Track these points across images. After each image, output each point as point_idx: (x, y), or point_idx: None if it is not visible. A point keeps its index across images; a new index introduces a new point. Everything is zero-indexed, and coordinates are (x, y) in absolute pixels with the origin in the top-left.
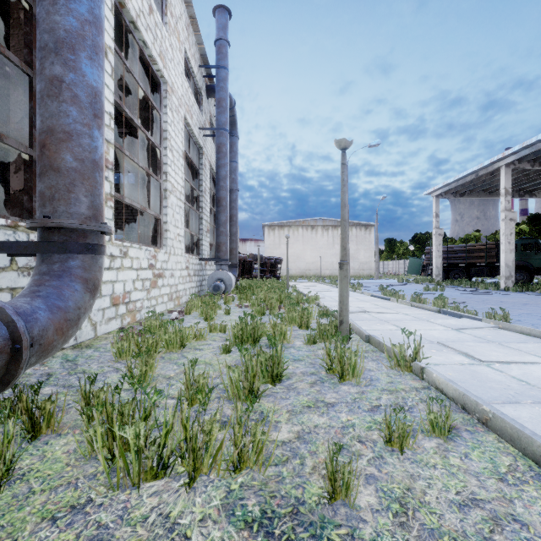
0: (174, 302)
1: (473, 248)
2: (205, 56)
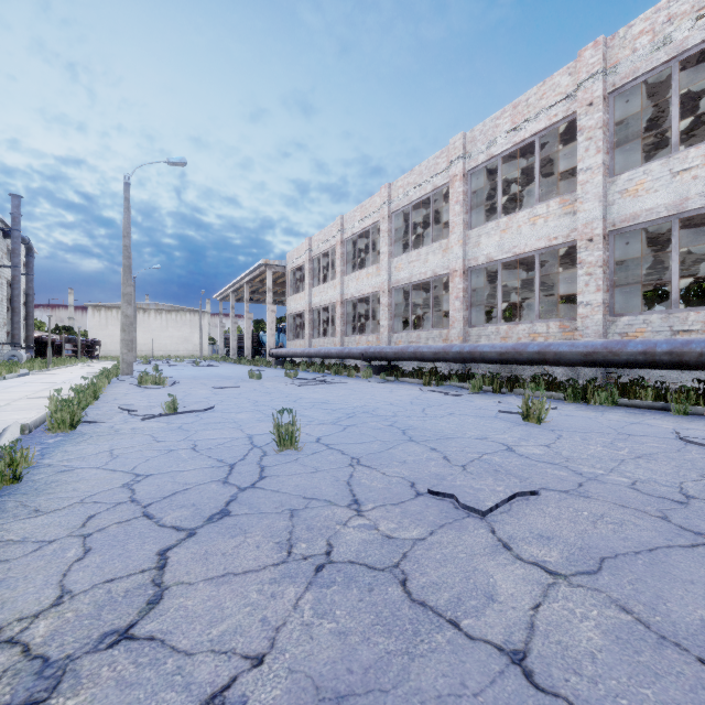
0: None
1: None
2: (3, 220)
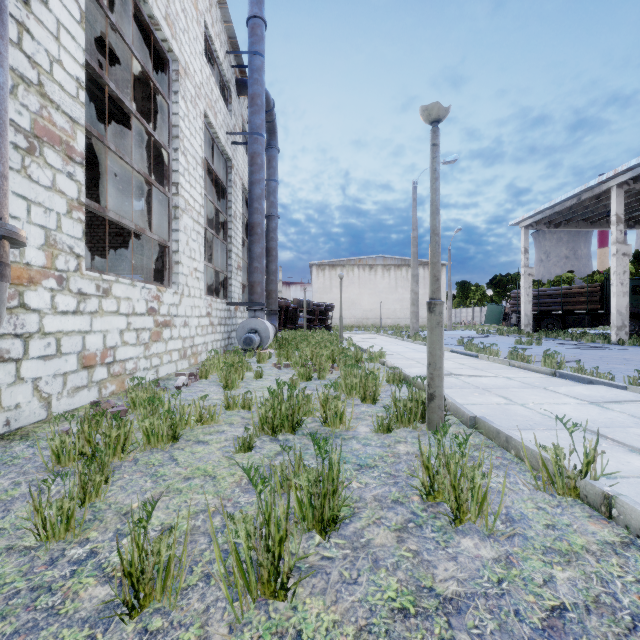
0: (189, 360)
1: (571, 291)
2: (235, 39)
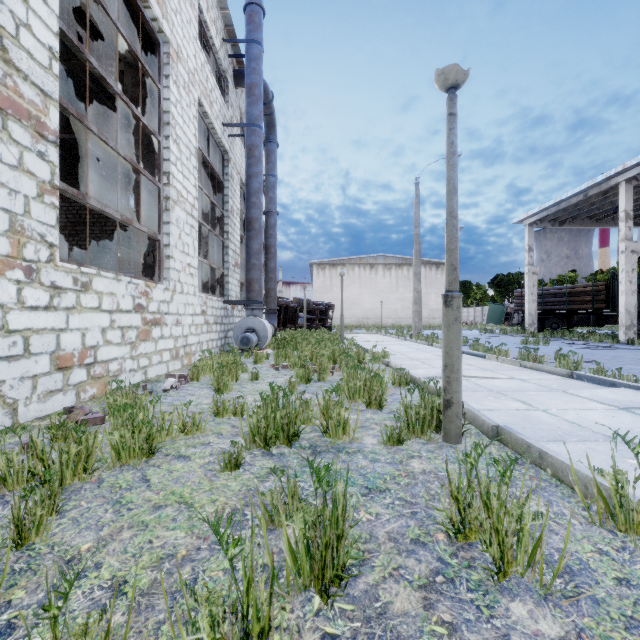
0: (182, 360)
1: (576, 290)
2: (232, 27)
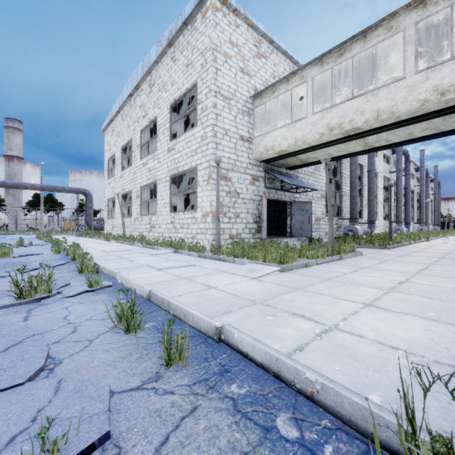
0: None
1: None
2: (430, 176)
